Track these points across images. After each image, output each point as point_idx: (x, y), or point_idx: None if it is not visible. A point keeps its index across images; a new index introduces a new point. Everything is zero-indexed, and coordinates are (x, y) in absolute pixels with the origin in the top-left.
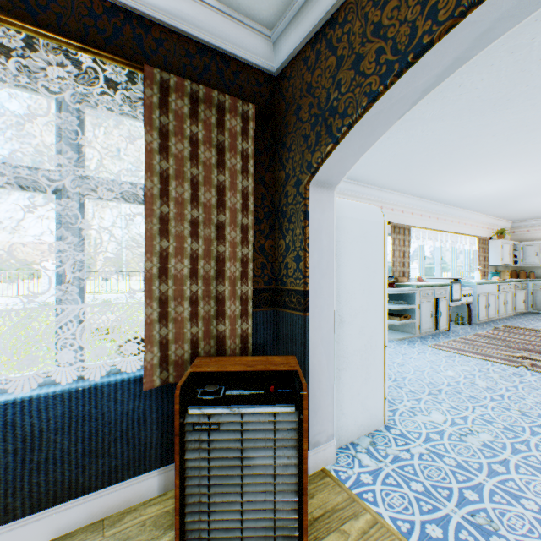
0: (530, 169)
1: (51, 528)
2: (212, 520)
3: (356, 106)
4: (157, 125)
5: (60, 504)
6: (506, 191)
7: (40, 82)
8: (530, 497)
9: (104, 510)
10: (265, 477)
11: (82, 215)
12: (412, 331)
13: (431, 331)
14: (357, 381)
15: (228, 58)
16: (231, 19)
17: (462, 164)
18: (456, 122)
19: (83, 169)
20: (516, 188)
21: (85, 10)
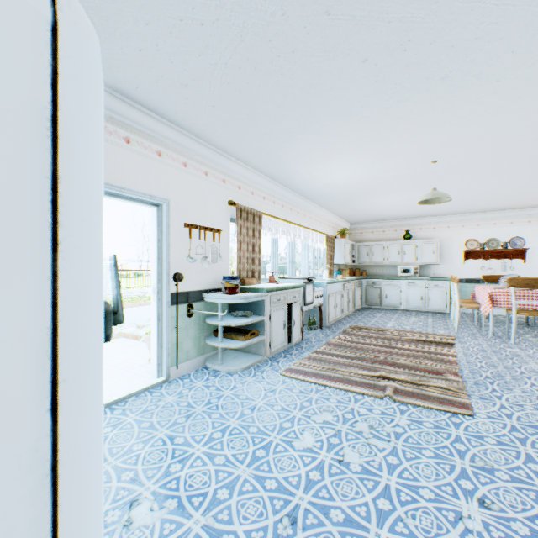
0: (382, 152)
1: None
2: None
3: None
4: None
5: None
6: (355, 183)
7: None
8: None
9: None
10: None
11: None
12: (262, 352)
13: (284, 346)
14: None
15: None
16: None
17: (320, 123)
18: None
19: None
20: (363, 180)
21: None
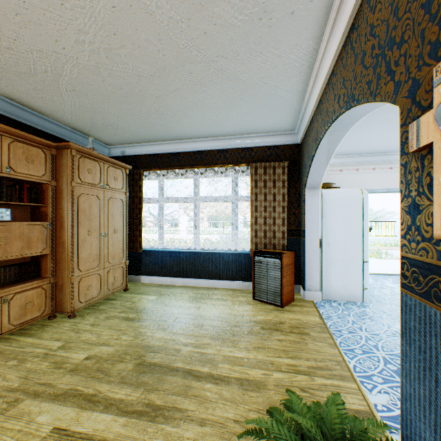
0: None
1: (230, 286)
2: (260, 286)
3: (307, 167)
4: (254, 179)
5: (232, 281)
6: None
7: (228, 174)
8: (398, 328)
9: (241, 287)
10: (273, 278)
11: (237, 207)
12: None
13: None
14: (339, 274)
15: (279, 146)
16: (278, 135)
17: None
18: None
19: (237, 194)
20: None
21: (237, 153)
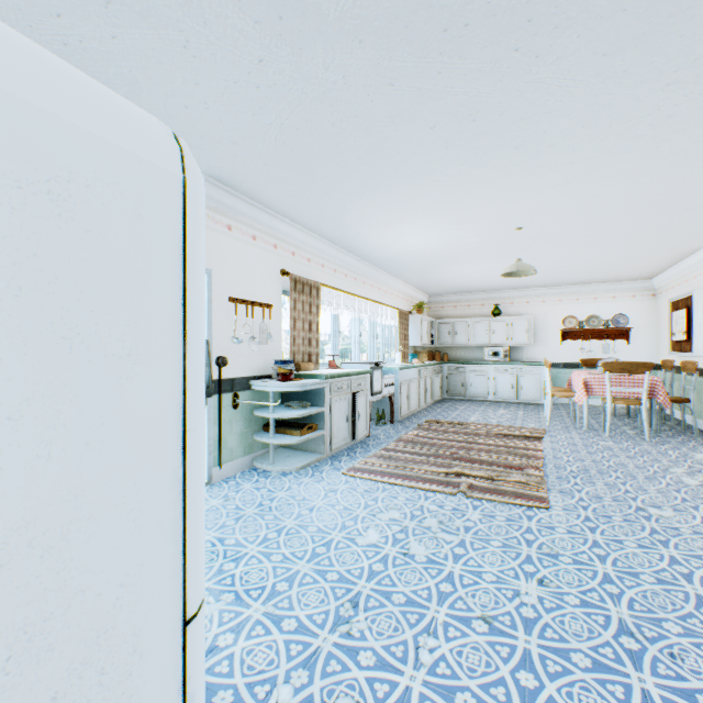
0: (460, 217)
1: None
2: None
3: None
4: None
5: None
6: (431, 250)
7: None
8: None
9: None
10: None
11: None
12: (321, 449)
13: (347, 443)
14: None
15: None
16: None
17: (388, 185)
18: (384, 60)
19: None
20: (441, 246)
21: None
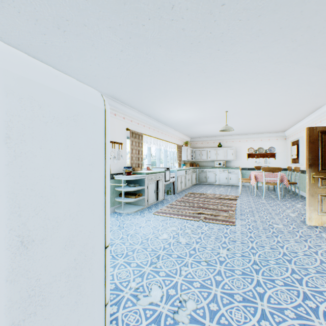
0: (202, 107)
1: None
2: None
3: None
4: None
5: None
6: (190, 119)
7: None
8: None
9: None
10: None
11: None
12: (144, 204)
13: (155, 202)
14: (60, 315)
15: None
16: None
17: (171, 94)
18: (169, 52)
19: None
20: (194, 118)
21: None
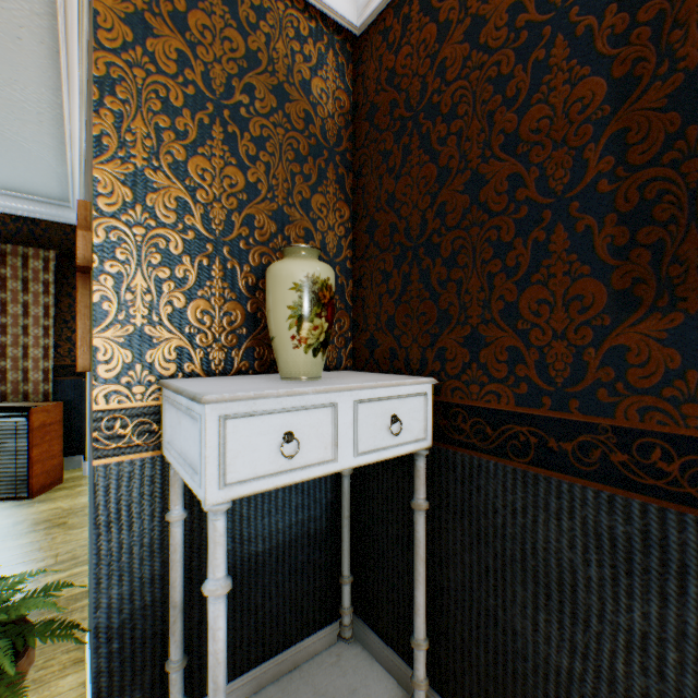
0: None
1: None
2: None
3: None
4: None
5: None
6: None
7: None
8: None
9: None
10: (13, 452)
11: None
12: None
13: None
14: None
15: (40, 221)
16: (36, 201)
17: None
18: None
19: None
20: None
21: None
